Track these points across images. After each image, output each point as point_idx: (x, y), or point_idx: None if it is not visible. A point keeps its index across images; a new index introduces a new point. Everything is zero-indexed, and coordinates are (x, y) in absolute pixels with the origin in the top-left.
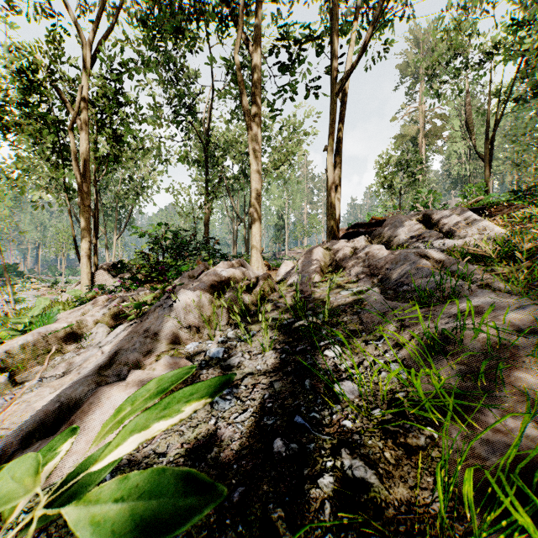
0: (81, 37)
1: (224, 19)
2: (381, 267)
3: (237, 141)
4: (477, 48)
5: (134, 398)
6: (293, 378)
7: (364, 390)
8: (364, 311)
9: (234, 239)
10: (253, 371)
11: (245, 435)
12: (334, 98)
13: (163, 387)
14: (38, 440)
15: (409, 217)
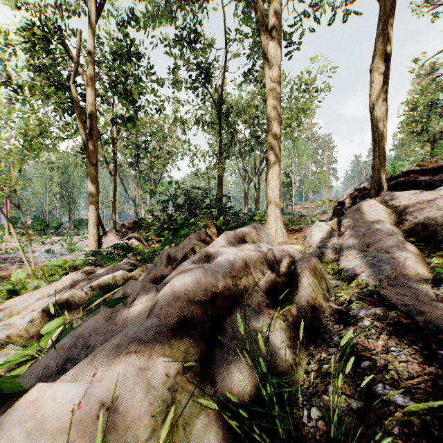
0: None
1: None
2: None
3: (248, 105)
4: None
5: None
6: None
7: None
8: None
9: (245, 196)
10: None
11: None
12: None
13: None
14: None
15: None
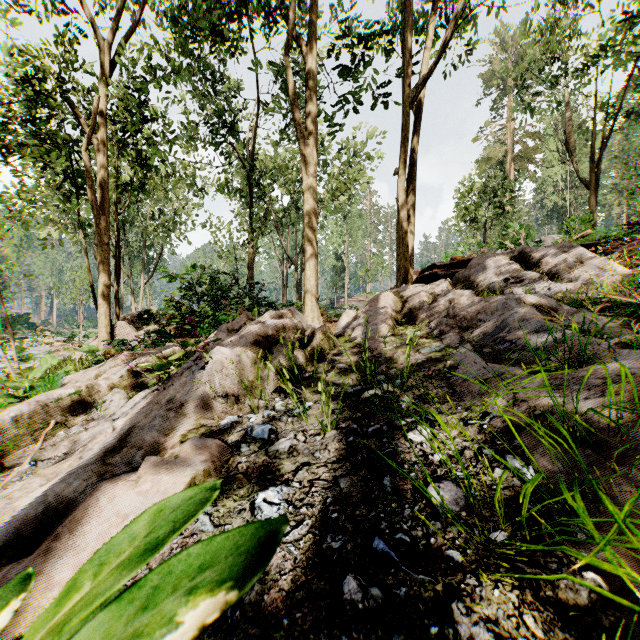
0: (99, 38)
1: (272, 15)
2: (471, 318)
3: (287, 167)
4: (581, 49)
5: (107, 554)
6: (366, 473)
7: (473, 498)
8: (455, 376)
9: (283, 284)
10: (310, 461)
11: (299, 564)
12: (406, 110)
13: (158, 536)
14: (10, 561)
15: (502, 255)
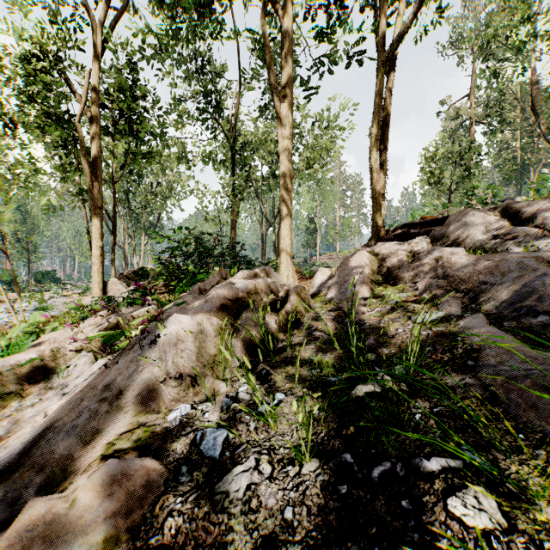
0: (92, 20)
1: None
2: (468, 280)
3: (266, 140)
4: None
5: None
6: None
7: None
8: (484, 367)
9: (262, 244)
10: (276, 530)
11: None
12: (380, 70)
13: None
14: None
15: (484, 211)
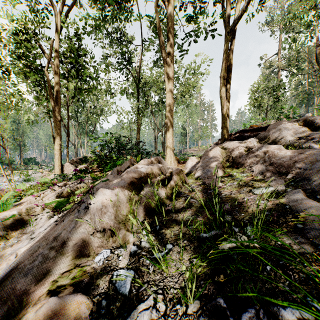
0: (54, 9)
1: None
2: (287, 166)
3: (157, 81)
4: None
5: None
6: None
7: None
8: (311, 229)
9: (155, 142)
10: None
11: None
12: (226, 37)
13: None
14: None
15: (291, 122)
